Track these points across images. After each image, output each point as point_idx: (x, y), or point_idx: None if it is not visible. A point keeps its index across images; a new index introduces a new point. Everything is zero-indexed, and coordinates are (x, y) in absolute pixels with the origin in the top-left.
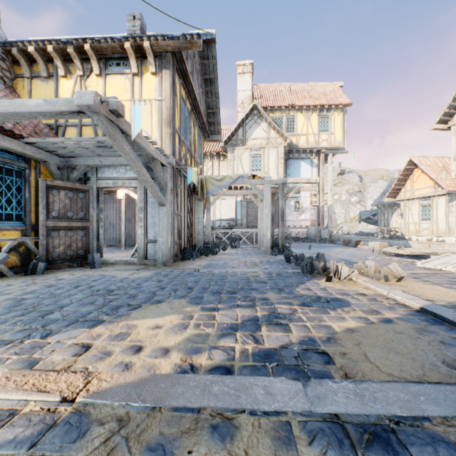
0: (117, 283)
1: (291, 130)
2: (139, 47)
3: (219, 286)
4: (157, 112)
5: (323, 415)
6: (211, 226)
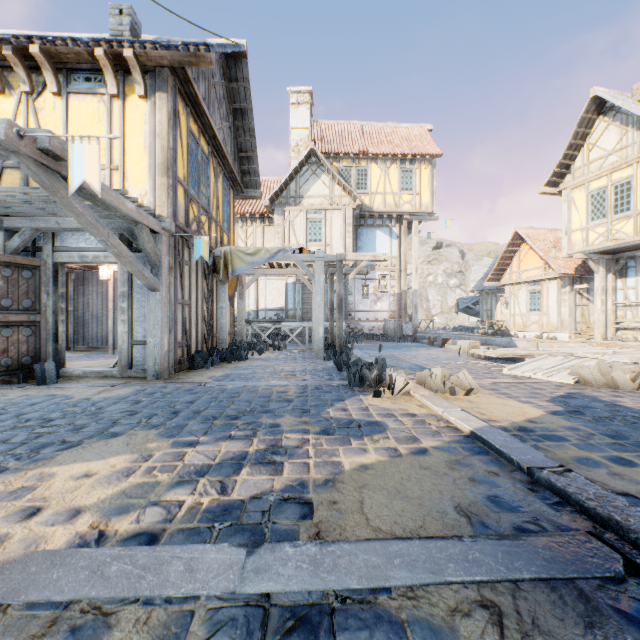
0: (66, 408)
1: (362, 187)
2: (118, 56)
3: (220, 407)
4: (149, 153)
5: (250, 596)
6: (245, 320)
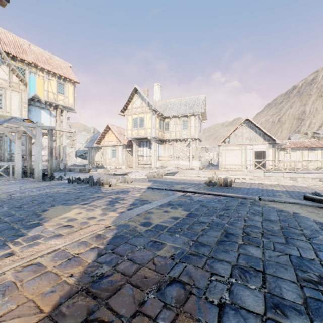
0: None
1: None
2: None
3: (60, 198)
4: None
5: (159, 205)
6: None
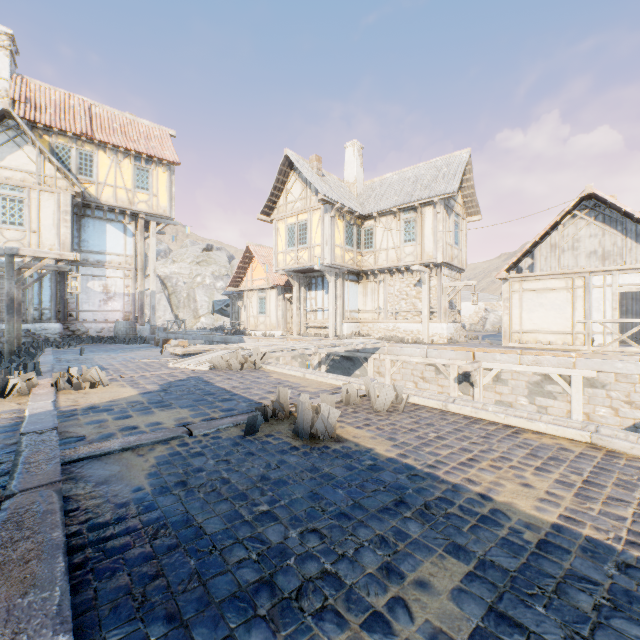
0: None
1: (87, 173)
2: None
3: None
4: None
5: None
6: None
